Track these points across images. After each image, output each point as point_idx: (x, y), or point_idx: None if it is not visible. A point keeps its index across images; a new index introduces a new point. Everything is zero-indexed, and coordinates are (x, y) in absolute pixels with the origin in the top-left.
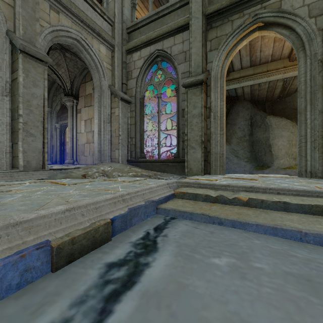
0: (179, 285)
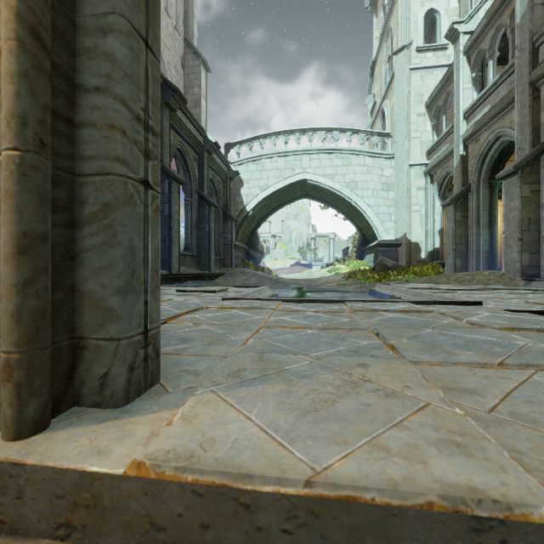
0: None
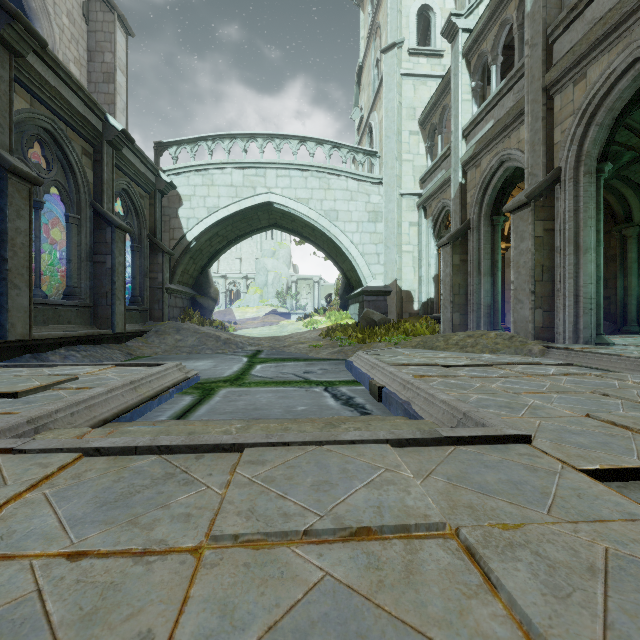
0: (314, 399)
